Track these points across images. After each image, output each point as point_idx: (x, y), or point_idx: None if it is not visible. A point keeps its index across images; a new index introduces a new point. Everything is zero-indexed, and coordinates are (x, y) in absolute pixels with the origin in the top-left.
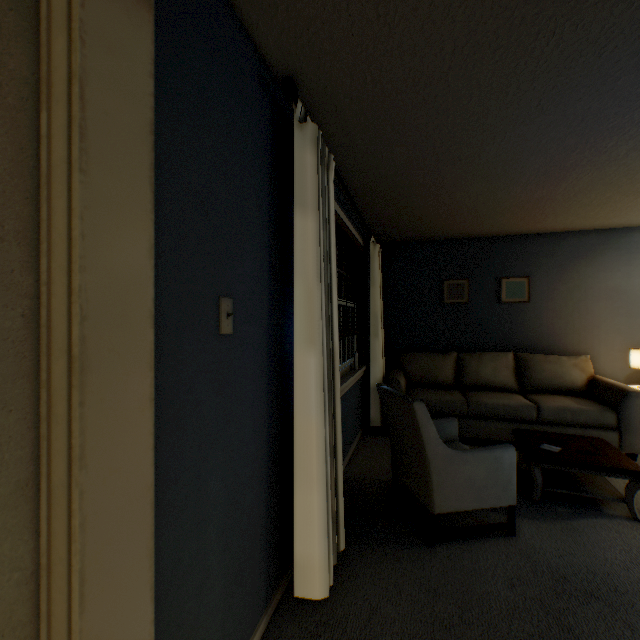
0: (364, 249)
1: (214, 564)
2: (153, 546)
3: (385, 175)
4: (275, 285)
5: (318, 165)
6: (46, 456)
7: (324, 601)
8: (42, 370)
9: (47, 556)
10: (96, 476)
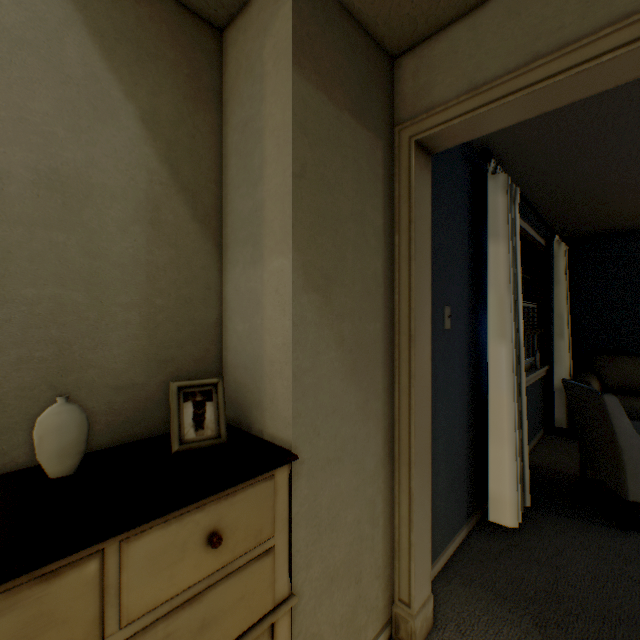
0: (545, 249)
1: (441, 467)
2: (430, 428)
3: (571, 183)
4: (471, 295)
5: (507, 203)
6: (397, 375)
7: (512, 534)
8: (395, 340)
9: (397, 415)
10: (417, 385)
